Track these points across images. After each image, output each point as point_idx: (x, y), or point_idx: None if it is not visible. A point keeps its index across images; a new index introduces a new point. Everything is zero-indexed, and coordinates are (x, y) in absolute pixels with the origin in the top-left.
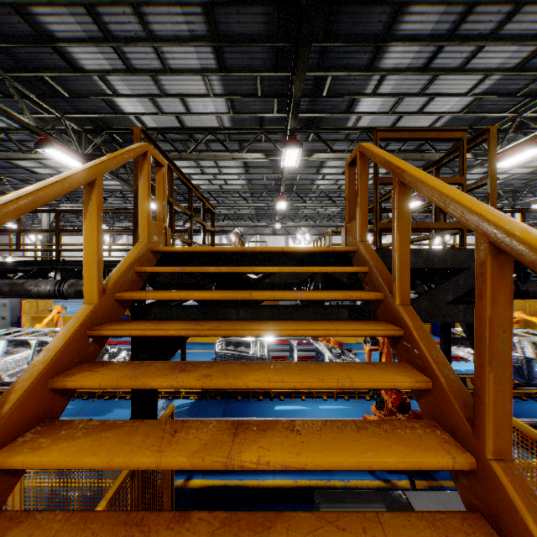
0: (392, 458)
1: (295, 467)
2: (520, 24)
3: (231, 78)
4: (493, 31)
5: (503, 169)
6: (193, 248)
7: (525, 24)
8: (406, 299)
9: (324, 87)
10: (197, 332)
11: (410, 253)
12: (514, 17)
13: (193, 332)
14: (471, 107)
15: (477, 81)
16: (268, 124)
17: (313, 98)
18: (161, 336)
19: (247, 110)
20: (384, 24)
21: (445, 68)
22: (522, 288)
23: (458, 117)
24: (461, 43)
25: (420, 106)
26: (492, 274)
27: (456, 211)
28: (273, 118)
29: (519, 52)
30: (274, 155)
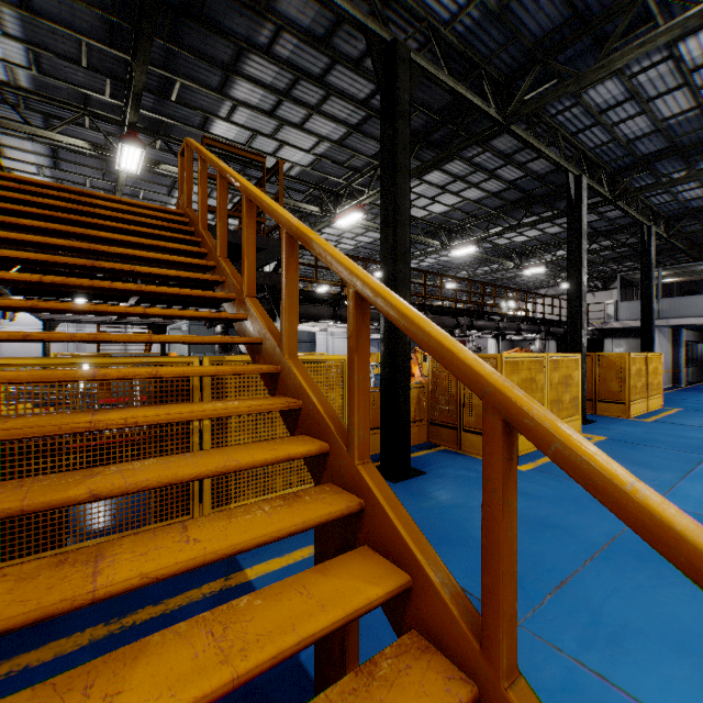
0: (179, 257)
1: (130, 253)
2: (333, 108)
3: (39, 25)
4: (317, 105)
5: (353, 235)
6: (26, 178)
7: (336, 110)
8: (206, 227)
9: (173, 91)
10: (52, 213)
11: (228, 231)
12: (328, 101)
13: (49, 213)
14: (316, 166)
15: (315, 143)
16: (96, 107)
17: (160, 98)
18: (19, 210)
19: (62, 76)
20: (230, 57)
21: (288, 120)
22: (339, 312)
23: (307, 172)
24: (295, 104)
25: (274, 150)
26: (220, 186)
27: (213, 164)
28: (104, 102)
29: (338, 130)
30: (106, 150)
